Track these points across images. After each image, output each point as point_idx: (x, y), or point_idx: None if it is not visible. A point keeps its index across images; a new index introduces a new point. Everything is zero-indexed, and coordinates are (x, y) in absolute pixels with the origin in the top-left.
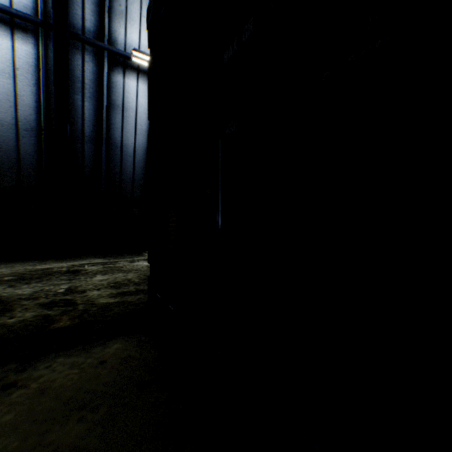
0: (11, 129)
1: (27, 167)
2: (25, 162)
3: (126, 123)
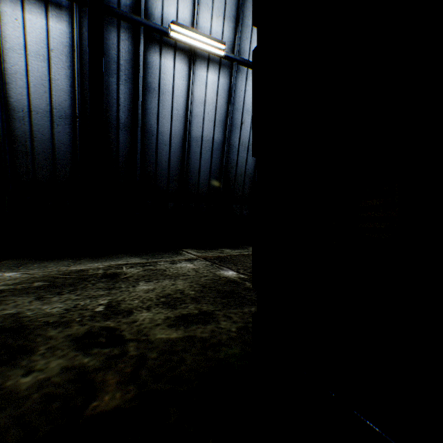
0: (45, 117)
1: (62, 157)
2: (59, 153)
3: (162, 108)
